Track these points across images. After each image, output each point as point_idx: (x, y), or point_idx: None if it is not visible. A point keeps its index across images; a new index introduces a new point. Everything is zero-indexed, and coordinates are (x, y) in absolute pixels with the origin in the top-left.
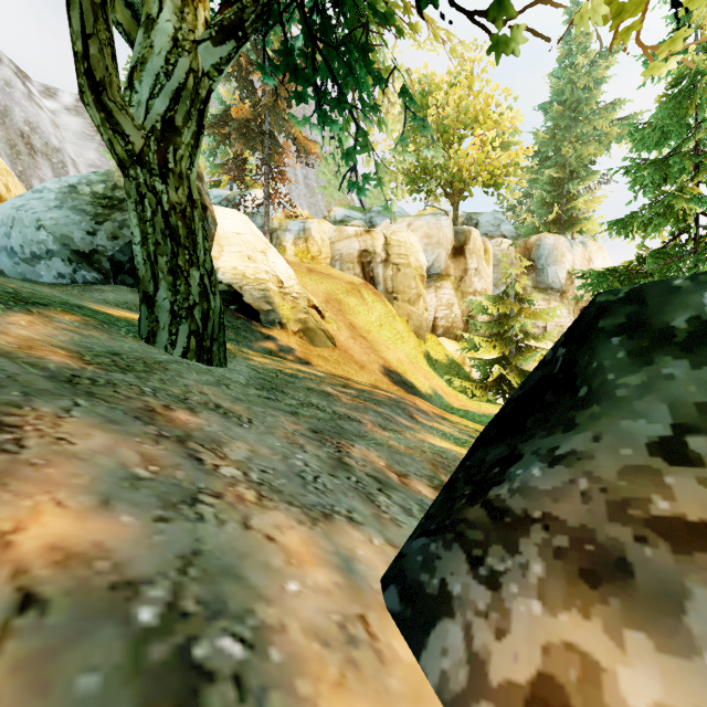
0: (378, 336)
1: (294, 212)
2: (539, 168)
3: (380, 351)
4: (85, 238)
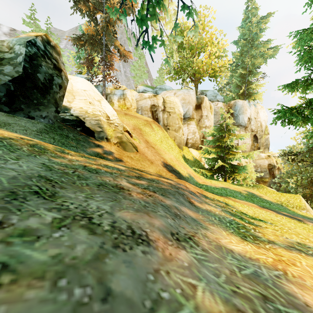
0: (160, 147)
1: (118, 85)
2: (234, 70)
3: (161, 154)
4: None
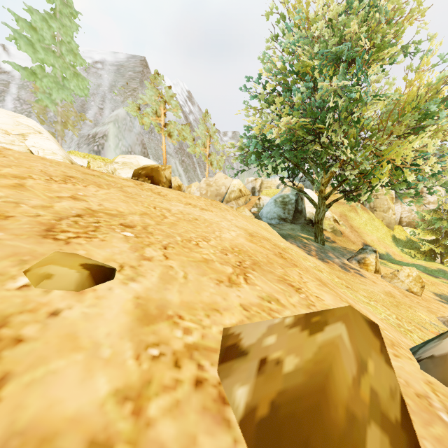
0: (363, 230)
1: None
2: None
3: (363, 237)
4: (282, 214)
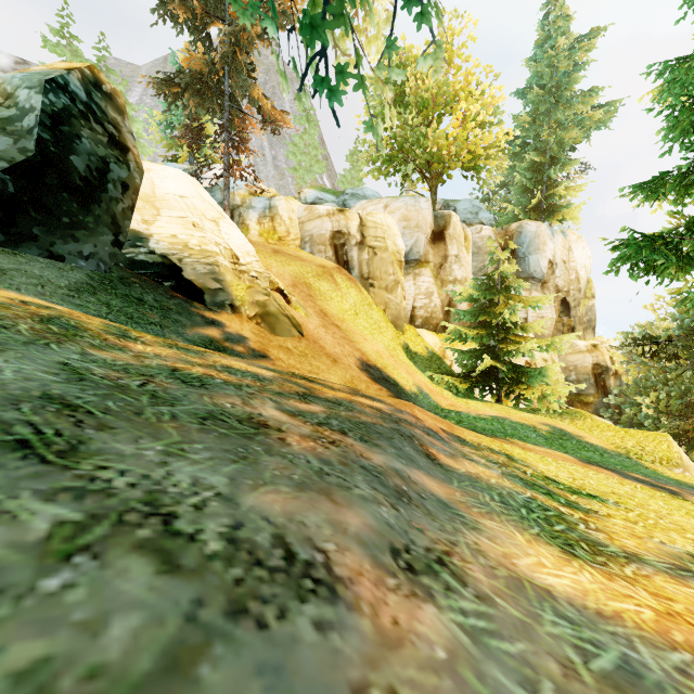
0: (353, 325)
1: (259, 188)
2: (517, 155)
3: (356, 342)
4: None
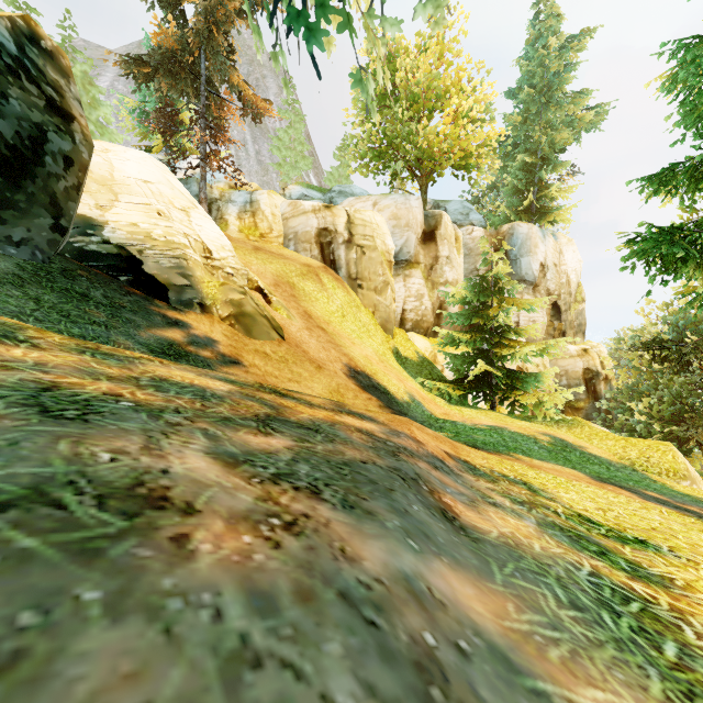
0: (340, 328)
1: (239, 180)
2: (508, 156)
3: (343, 346)
4: None
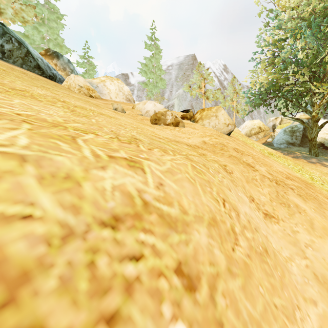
0: None
1: None
2: None
3: None
4: (289, 140)
